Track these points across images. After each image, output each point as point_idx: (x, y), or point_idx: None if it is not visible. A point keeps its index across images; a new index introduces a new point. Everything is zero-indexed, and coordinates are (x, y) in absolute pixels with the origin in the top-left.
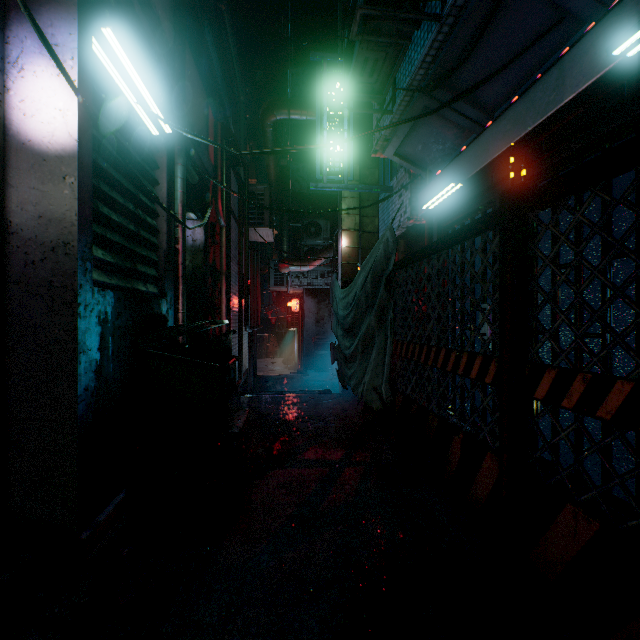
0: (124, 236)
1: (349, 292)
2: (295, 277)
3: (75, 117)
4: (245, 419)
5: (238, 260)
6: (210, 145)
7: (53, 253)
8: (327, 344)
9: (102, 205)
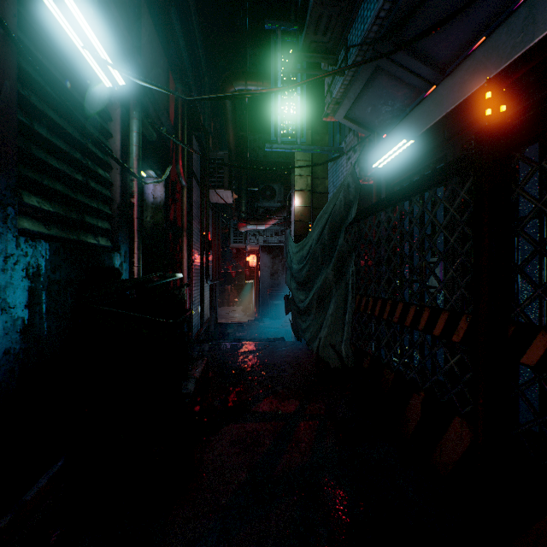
0: (69, 185)
1: (303, 246)
2: (252, 235)
3: None
4: (202, 368)
5: (200, 219)
6: (171, 108)
7: None
8: (281, 295)
9: (38, 148)
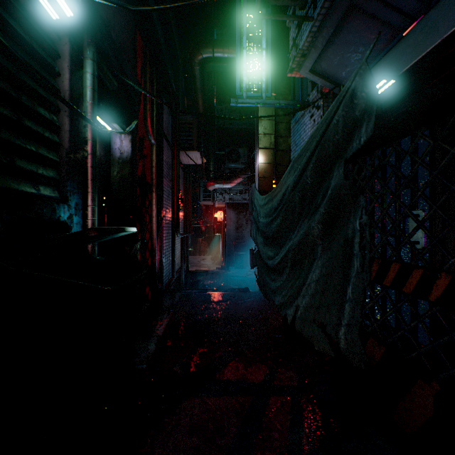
0: None
1: (273, 196)
2: (219, 194)
3: None
4: (167, 324)
5: (171, 177)
6: (138, 66)
7: None
8: (245, 246)
9: None
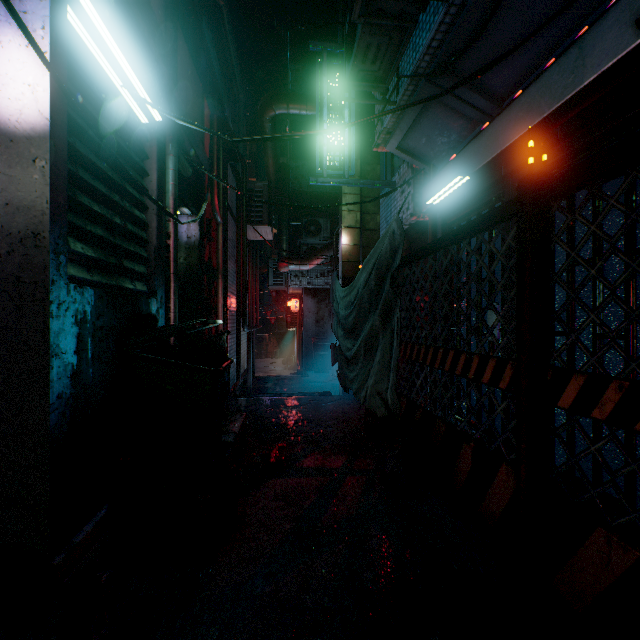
0: (108, 229)
1: (351, 290)
2: (294, 276)
3: (46, 93)
4: (241, 423)
5: (236, 258)
6: (206, 138)
7: (21, 245)
8: (327, 344)
9: (82, 194)
